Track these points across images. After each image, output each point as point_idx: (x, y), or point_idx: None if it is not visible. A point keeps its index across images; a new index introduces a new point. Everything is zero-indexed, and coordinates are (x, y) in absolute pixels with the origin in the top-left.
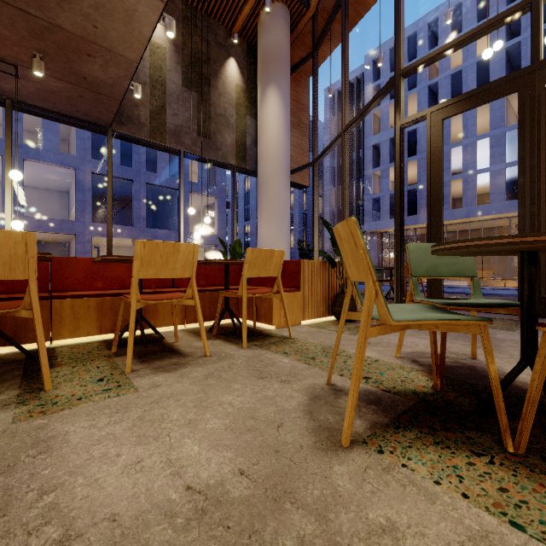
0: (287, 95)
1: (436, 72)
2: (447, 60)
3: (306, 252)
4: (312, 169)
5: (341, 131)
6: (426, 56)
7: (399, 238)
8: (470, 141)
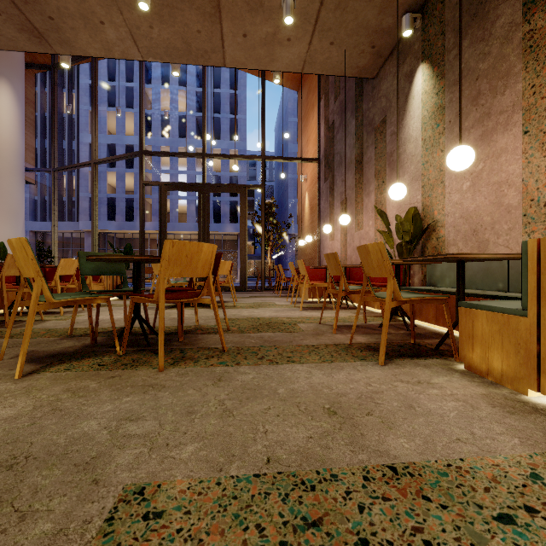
0: (22, 96)
1: (150, 103)
2: (159, 101)
3: (47, 254)
4: (52, 176)
5: (92, 161)
6: (158, 152)
7: (143, 252)
8: (175, 172)
